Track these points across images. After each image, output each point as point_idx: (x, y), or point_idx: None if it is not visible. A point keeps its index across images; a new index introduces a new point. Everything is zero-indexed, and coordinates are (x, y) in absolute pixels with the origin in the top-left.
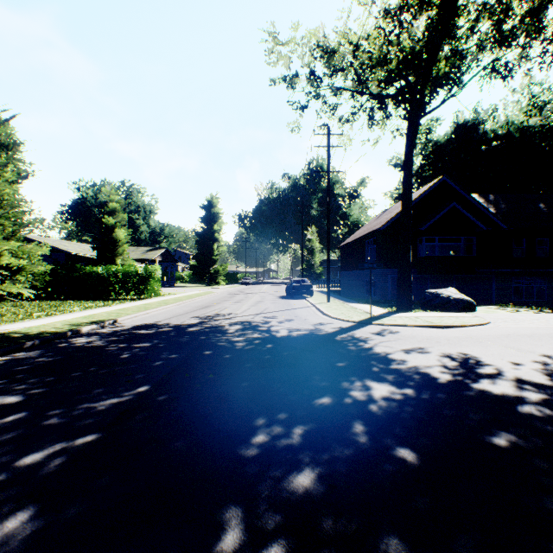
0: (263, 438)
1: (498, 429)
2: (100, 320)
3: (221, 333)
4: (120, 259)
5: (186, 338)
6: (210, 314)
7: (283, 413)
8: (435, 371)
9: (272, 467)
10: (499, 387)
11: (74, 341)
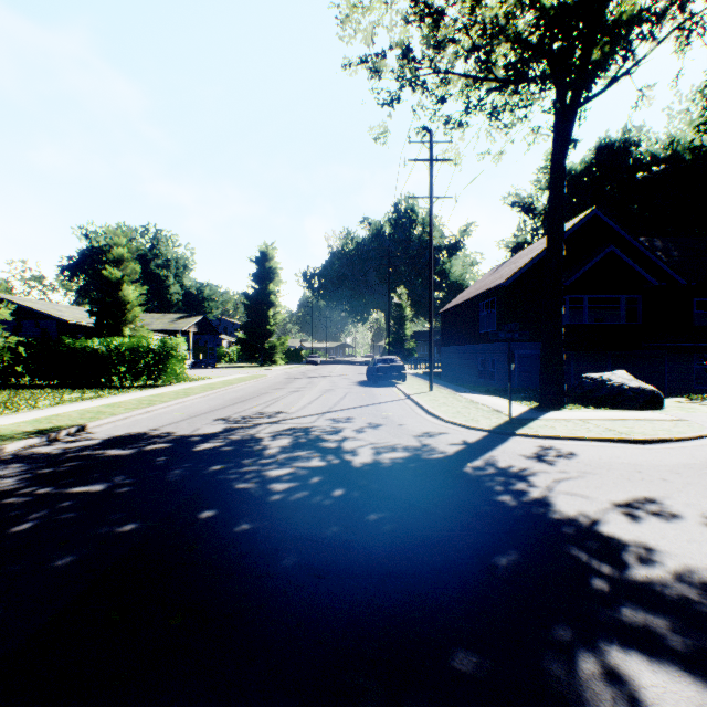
0: None
1: None
2: (54, 428)
3: (252, 458)
4: (129, 329)
5: (181, 469)
6: (247, 414)
7: None
8: None
9: None
10: None
11: None
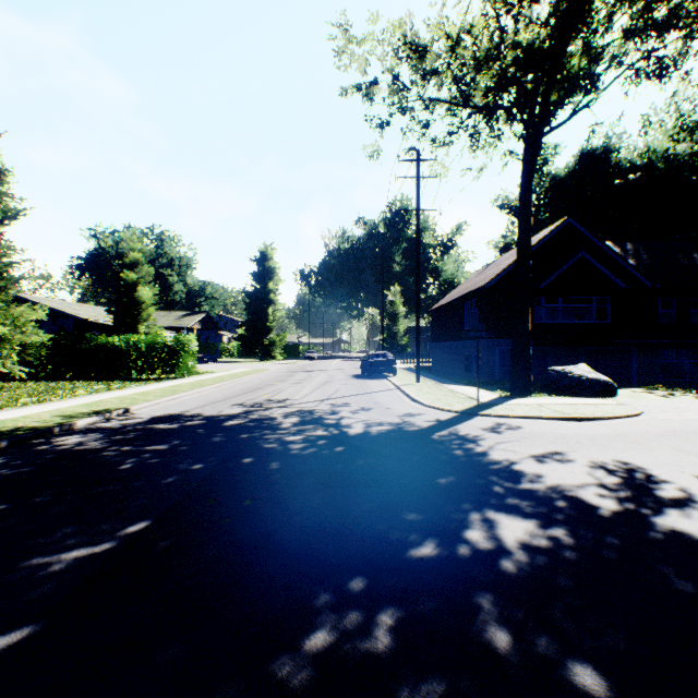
0: (325, 638)
1: None
2: (106, 410)
3: (271, 430)
4: (144, 326)
5: (220, 436)
6: (259, 401)
7: (360, 578)
8: (589, 493)
9: None
10: None
11: (60, 442)
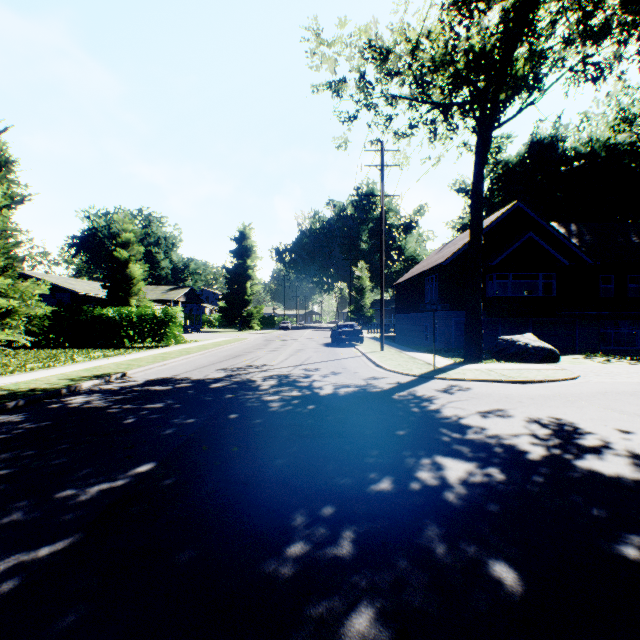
0: (302, 546)
1: (625, 532)
2: (106, 374)
3: (252, 391)
4: (135, 300)
5: (208, 396)
6: (240, 366)
7: (329, 505)
8: (523, 442)
9: (313, 598)
10: (611, 466)
11: (69, 401)
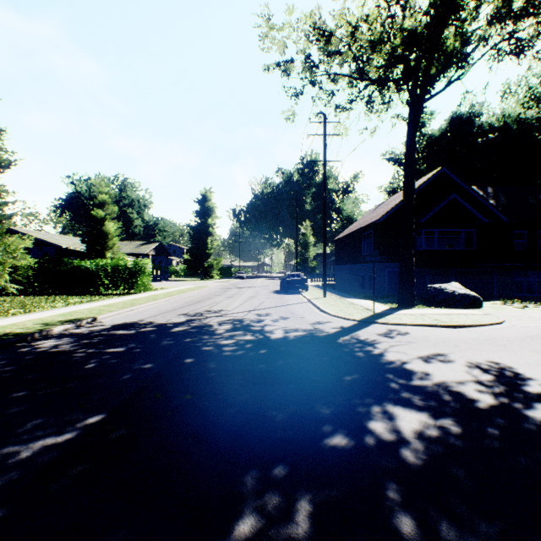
0: (252, 523)
1: None
2: (77, 319)
3: (208, 335)
4: (110, 253)
5: (167, 340)
6: (199, 311)
7: (281, 466)
8: (469, 388)
9: None
10: None
11: (39, 345)
